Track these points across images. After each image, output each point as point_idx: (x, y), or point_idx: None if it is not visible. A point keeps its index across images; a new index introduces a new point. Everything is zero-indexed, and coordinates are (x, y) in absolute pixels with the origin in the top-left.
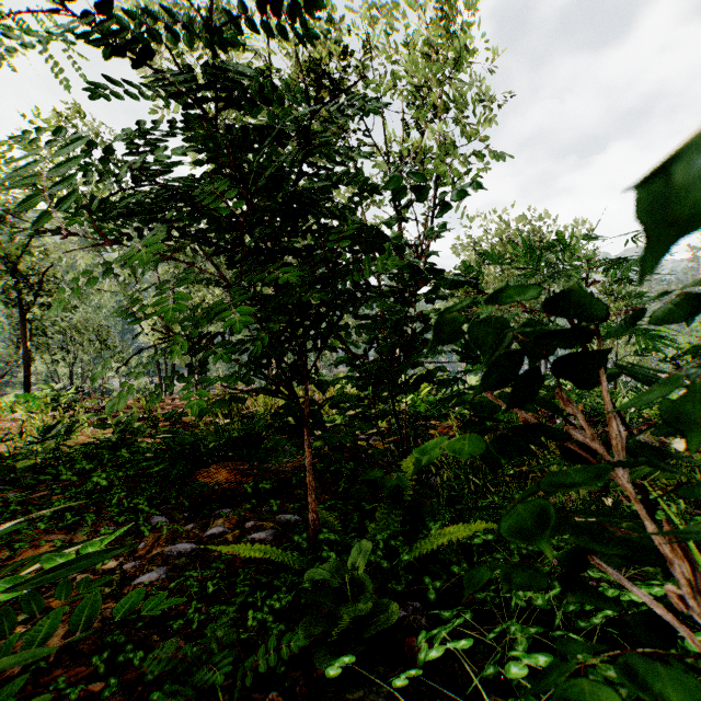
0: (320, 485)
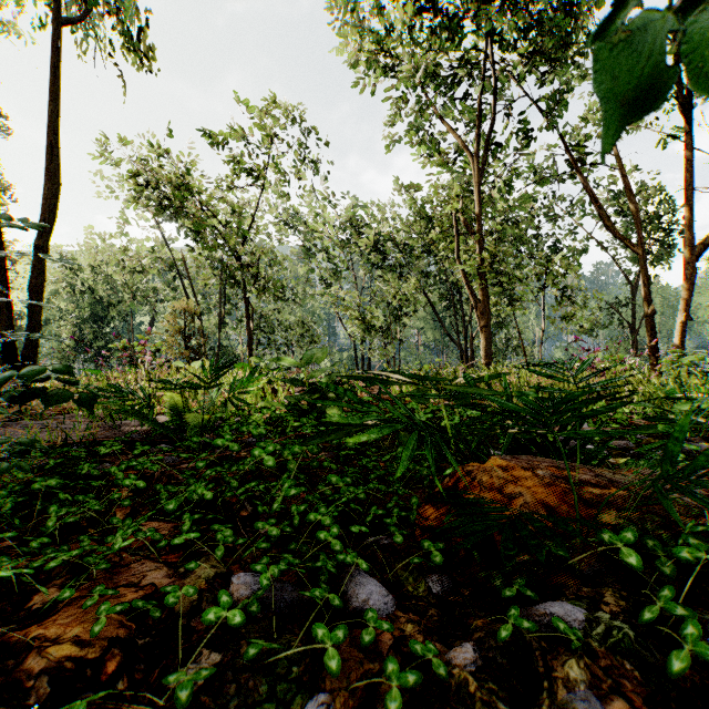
0: None
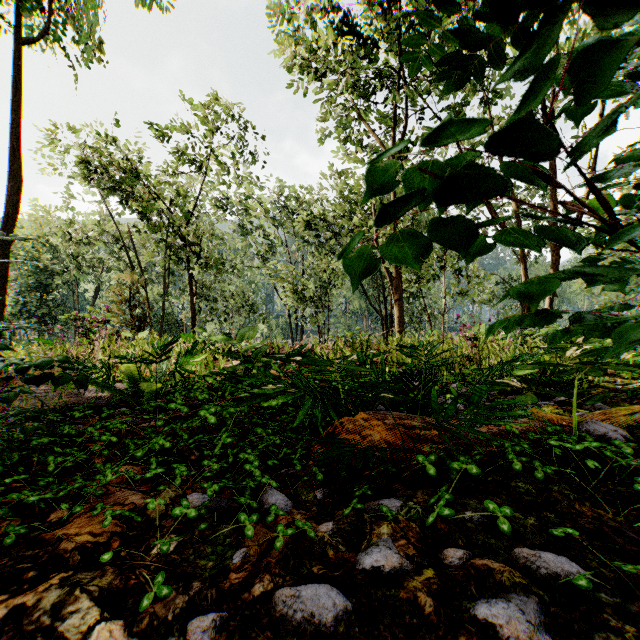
0: (558, 478)
